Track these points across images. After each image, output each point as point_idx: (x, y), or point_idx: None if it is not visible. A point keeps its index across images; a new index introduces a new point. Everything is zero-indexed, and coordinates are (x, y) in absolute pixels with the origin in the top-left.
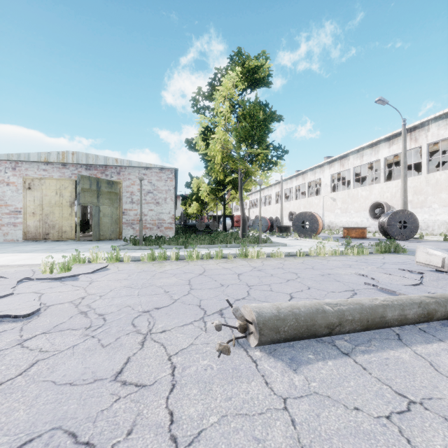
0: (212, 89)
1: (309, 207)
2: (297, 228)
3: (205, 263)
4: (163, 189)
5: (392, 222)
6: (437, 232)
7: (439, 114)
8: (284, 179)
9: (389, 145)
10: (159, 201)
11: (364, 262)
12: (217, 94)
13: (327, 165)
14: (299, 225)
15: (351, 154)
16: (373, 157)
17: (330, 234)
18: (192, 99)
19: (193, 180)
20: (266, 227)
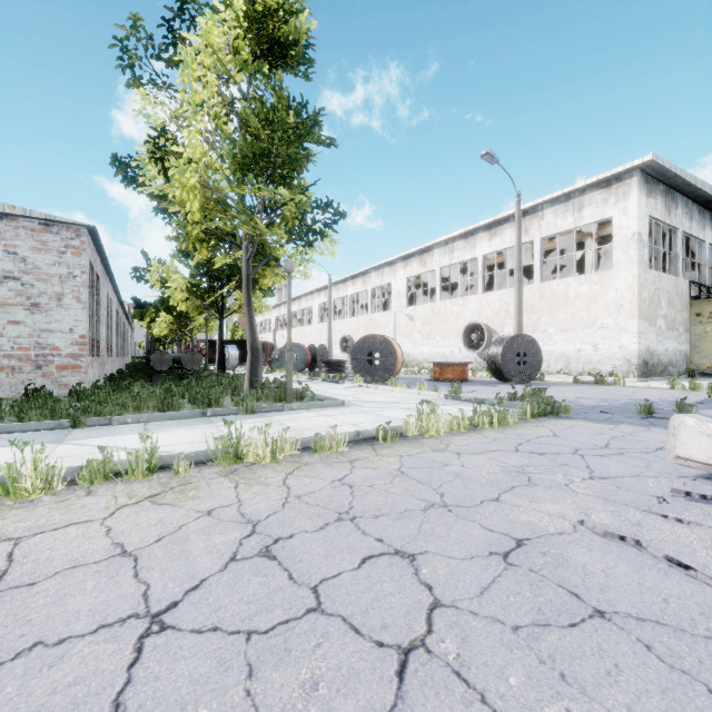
0: (176, 42)
1: (373, 329)
2: (360, 365)
3: (58, 517)
4: (53, 272)
5: (508, 354)
6: (553, 369)
7: (557, 195)
8: (334, 282)
9: (490, 237)
10: (42, 302)
11: (536, 452)
12: (188, 54)
13: (401, 263)
14: (363, 360)
15: (437, 247)
16: (468, 253)
17: (408, 374)
18: (116, 44)
19: (151, 264)
20: (303, 362)
